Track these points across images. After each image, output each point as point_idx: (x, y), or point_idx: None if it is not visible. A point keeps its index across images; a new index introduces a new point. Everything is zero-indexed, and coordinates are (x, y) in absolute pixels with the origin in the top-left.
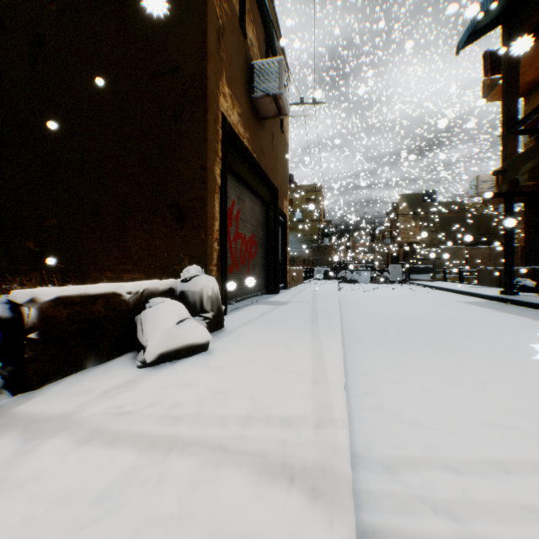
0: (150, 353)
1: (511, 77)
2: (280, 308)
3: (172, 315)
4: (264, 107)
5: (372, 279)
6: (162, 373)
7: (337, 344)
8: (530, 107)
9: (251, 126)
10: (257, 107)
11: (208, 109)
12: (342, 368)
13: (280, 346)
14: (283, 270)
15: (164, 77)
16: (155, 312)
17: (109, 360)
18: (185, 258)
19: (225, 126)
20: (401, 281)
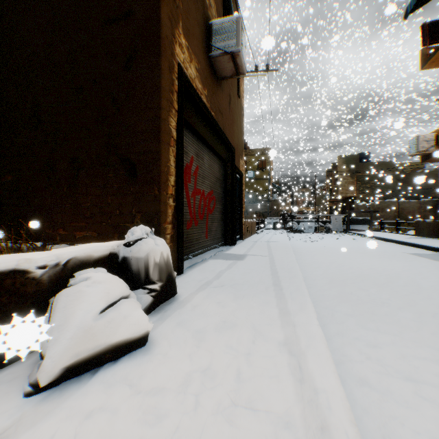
0: (47, 370)
1: None
2: (238, 264)
3: (95, 300)
4: (222, 66)
5: (316, 229)
6: (58, 411)
7: (316, 329)
8: None
9: (209, 85)
10: (215, 66)
11: (161, 54)
12: (344, 397)
13: (242, 335)
14: (239, 223)
15: (116, 24)
16: (71, 297)
17: (1, 367)
18: (138, 215)
19: (181, 77)
20: (342, 231)
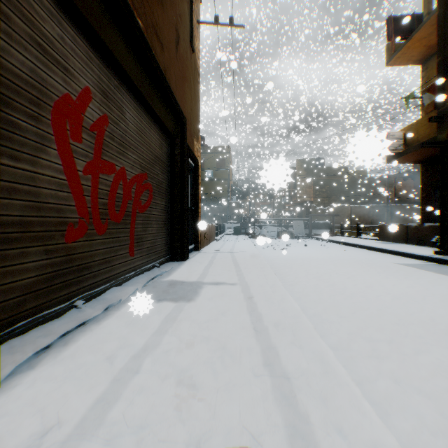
0: None
1: None
2: (184, 318)
3: None
4: None
5: (279, 234)
6: None
7: None
8: (430, 72)
9: None
10: None
11: None
12: None
13: None
14: (193, 228)
15: None
16: None
17: None
18: None
19: None
20: (304, 236)
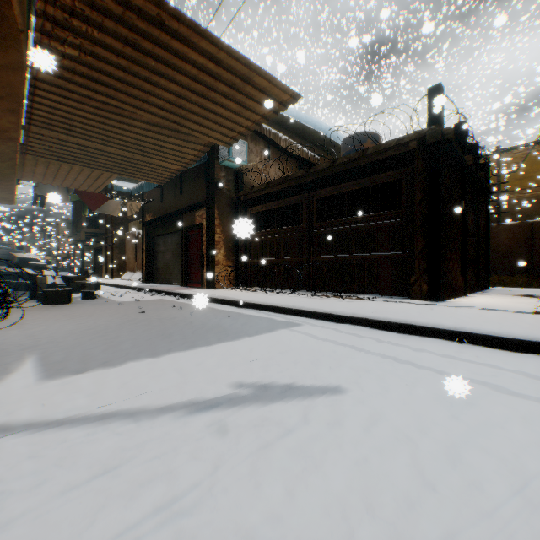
0: None
1: (75, 207)
2: None
3: None
4: None
5: None
6: None
7: None
8: None
9: None
10: None
11: None
12: None
13: None
14: None
15: None
16: None
17: None
18: None
19: None
20: None
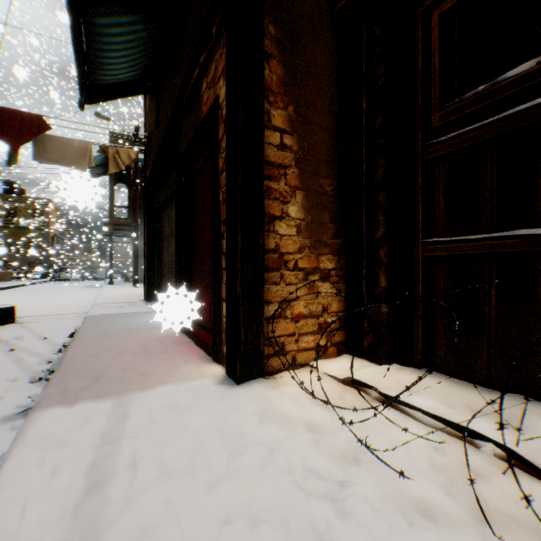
0: None
1: None
2: None
3: None
4: None
5: (84, 278)
6: None
7: None
8: None
9: None
10: None
11: None
12: None
13: None
14: None
15: None
16: None
17: None
18: None
19: None
20: (104, 279)
